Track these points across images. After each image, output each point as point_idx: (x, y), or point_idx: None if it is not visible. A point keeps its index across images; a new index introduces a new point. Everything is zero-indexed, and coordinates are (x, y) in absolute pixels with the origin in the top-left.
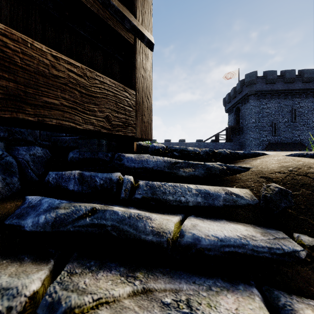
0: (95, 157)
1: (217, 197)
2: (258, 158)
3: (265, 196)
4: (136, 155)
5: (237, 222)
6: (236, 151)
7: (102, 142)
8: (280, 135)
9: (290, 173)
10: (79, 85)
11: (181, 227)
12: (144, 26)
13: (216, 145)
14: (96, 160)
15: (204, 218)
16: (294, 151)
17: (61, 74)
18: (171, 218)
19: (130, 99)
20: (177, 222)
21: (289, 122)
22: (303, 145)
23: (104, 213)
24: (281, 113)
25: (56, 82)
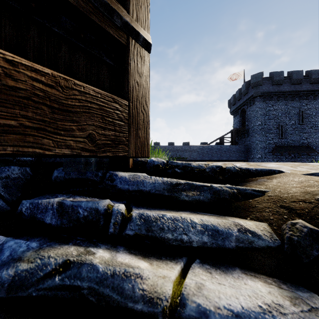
0: (82, 177)
1: (227, 236)
2: (273, 177)
3: (290, 238)
4: (130, 175)
5: (255, 275)
6: (247, 168)
7: (90, 159)
8: (287, 137)
9: (318, 203)
10: (49, 97)
11: (182, 287)
12: (139, 23)
13: (221, 148)
14: (85, 180)
15: (212, 266)
16: (310, 163)
17: (20, 85)
18: (170, 270)
19: (122, 111)
20: (177, 275)
21: (296, 125)
22: (311, 149)
23: (80, 269)
24: (288, 115)
25: (13, 95)
